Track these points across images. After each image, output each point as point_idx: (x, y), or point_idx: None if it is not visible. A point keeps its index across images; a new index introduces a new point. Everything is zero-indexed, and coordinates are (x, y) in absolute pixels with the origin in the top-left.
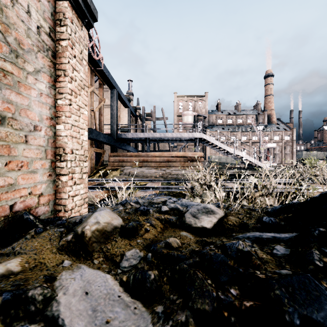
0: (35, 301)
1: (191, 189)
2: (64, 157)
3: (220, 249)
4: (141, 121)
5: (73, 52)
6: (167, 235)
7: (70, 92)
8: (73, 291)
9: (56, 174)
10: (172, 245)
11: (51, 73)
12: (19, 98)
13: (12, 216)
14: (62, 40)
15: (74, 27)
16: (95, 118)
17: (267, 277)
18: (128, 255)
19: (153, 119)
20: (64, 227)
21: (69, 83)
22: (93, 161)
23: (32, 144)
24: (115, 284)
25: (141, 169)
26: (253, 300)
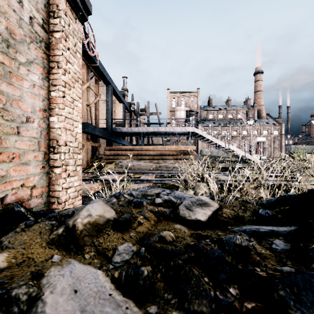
0: (19, 301)
1: (184, 181)
2: (58, 149)
3: (216, 243)
4: (136, 116)
5: (66, 45)
6: (161, 228)
7: (64, 84)
8: (61, 289)
9: (50, 166)
10: (166, 239)
11: (45, 65)
12: (10, 89)
13: (2, 208)
14: (55, 32)
15: (68, 20)
16: (91, 113)
17: (269, 275)
18: (120, 250)
19: (146, 114)
20: (56, 219)
21: (63, 75)
22: (89, 154)
23: (25, 135)
24: (106, 281)
25: (136, 162)
26: (254, 301)
